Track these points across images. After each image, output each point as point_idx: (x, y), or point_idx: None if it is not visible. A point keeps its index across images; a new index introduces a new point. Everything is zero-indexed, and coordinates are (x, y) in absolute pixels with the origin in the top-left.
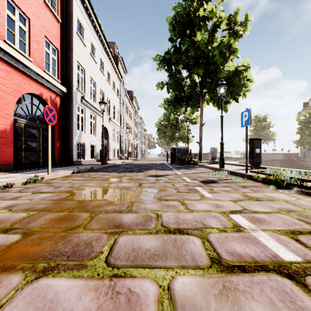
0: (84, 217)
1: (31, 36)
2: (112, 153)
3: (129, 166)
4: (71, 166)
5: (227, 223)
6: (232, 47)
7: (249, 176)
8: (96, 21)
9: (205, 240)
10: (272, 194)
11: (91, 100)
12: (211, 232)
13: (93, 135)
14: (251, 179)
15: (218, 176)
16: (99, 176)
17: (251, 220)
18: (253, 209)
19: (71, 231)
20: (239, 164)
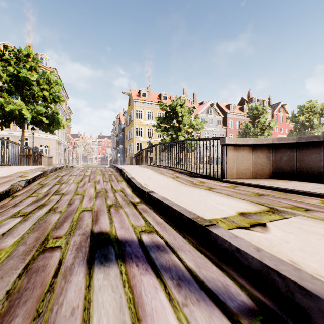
0: None
1: None
2: None
3: None
4: None
5: None
6: None
7: None
8: None
9: None
10: None
11: None
12: None
13: None
14: None
15: None
16: None
17: None
18: None
19: None
20: None
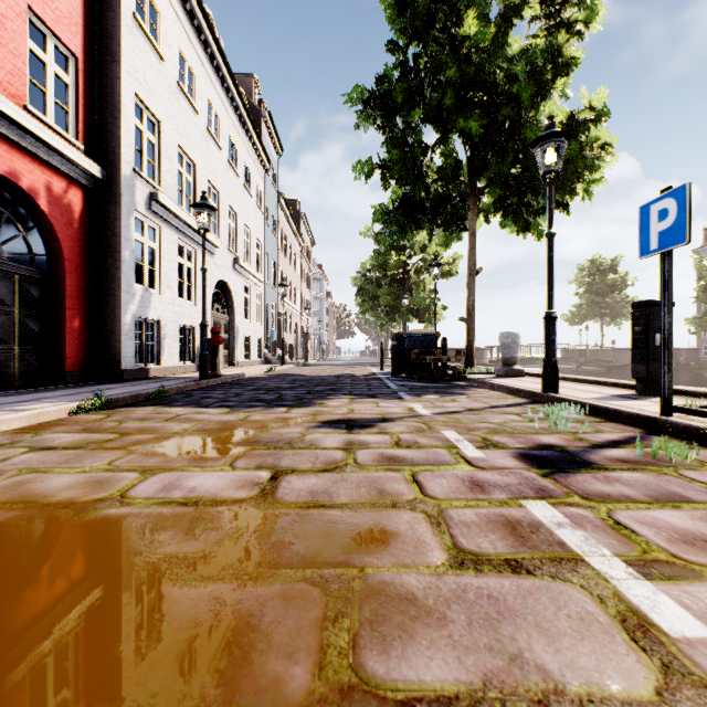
0: None
1: None
2: (243, 347)
3: (277, 385)
4: (107, 384)
5: None
6: (562, 54)
7: (684, 430)
8: None
9: None
10: None
11: (181, 208)
12: None
13: (188, 301)
14: (701, 443)
15: (567, 425)
16: (151, 426)
17: None
18: None
19: None
20: (590, 380)
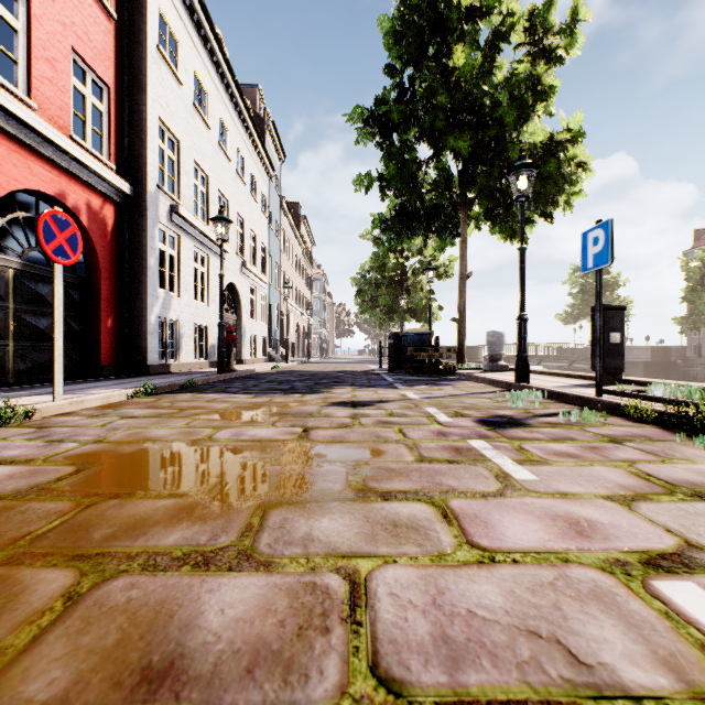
0: (40, 599)
1: (33, 45)
2: (250, 346)
3: (287, 378)
4: (139, 377)
5: (681, 652)
6: (542, 83)
7: (607, 406)
8: (208, 26)
9: None
10: None
11: (196, 218)
12: None
13: (201, 303)
14: (616, 414)
15: (522, 404)
16: (199, 405)
17: None
18: None
19: None
20: (562, 374)
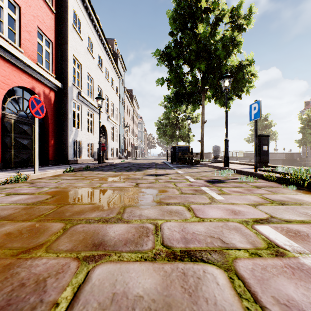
0: (55, 229)
1: (21, 25)
2: (111, 152)
3: (127, 165)
4: (65, 165)
5: (256, 240)
6: (236, 40)
7: (259, 175)
8: (93, 15)
9: (232, 274)
10: (296, 196)
11: (88, 97)
12: (238, 256)
13: (90, 133)
14: (262, 178)
15: (225, 175)
16: (92, 175)
17: (289, 235)
18: (283, 217)
19: (24, 254)
20: (244, 163)
